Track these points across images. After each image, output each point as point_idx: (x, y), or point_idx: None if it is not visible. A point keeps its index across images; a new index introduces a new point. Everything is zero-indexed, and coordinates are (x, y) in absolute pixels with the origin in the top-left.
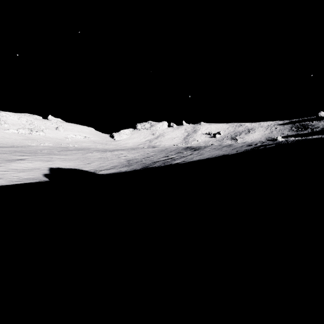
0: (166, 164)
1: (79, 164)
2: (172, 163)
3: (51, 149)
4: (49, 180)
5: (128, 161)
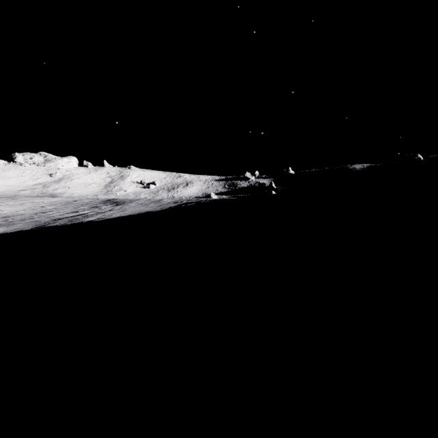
0: (75, 222)
1: None
2: (84, 220)
3: None
4: None
5: (4, 218)
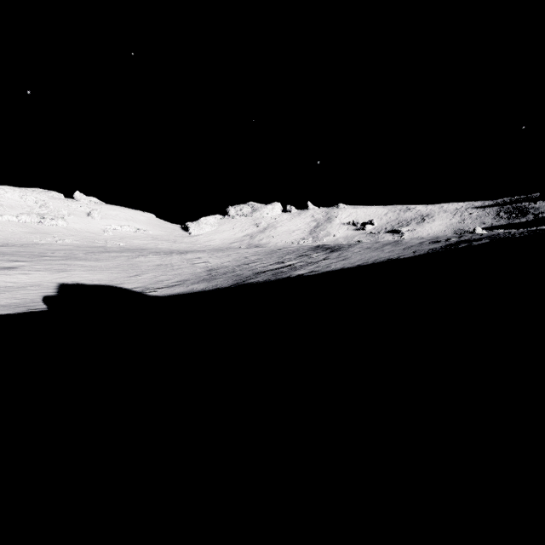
0: (280, 276)
1: (118, 277)
2: (292, 274)
3: (75, 249)
4: (47, 309)
5: (209, 271)
